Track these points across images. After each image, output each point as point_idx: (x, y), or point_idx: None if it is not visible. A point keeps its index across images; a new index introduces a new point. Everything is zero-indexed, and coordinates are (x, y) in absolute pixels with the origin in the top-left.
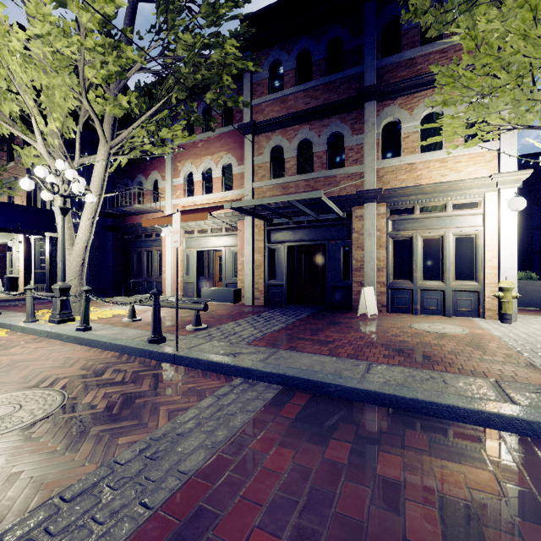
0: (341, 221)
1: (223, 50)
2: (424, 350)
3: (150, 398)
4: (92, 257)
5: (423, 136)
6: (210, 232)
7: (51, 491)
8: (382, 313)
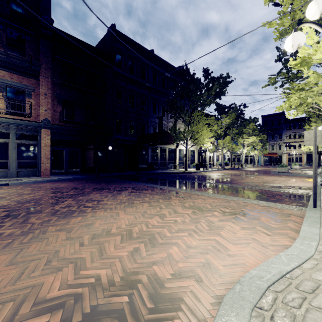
0: None
1: None
2: None
3: (288, 189)
4: None
5: None
6: None
7: (260, 187)
8: None
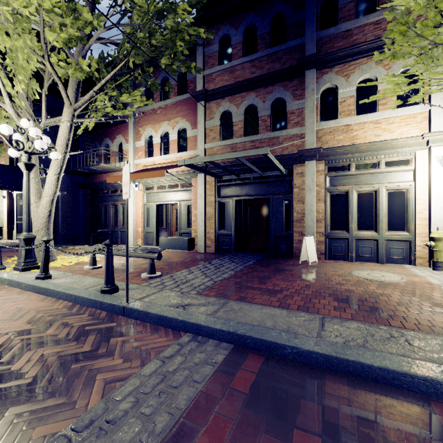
0: (284, 177)
1: (176, 15)
2: (372, 300)
3: (88, 362)
4: (65, 210)
5: (358, 100)
6: (168, 188)
7: None
8: (321, 260)
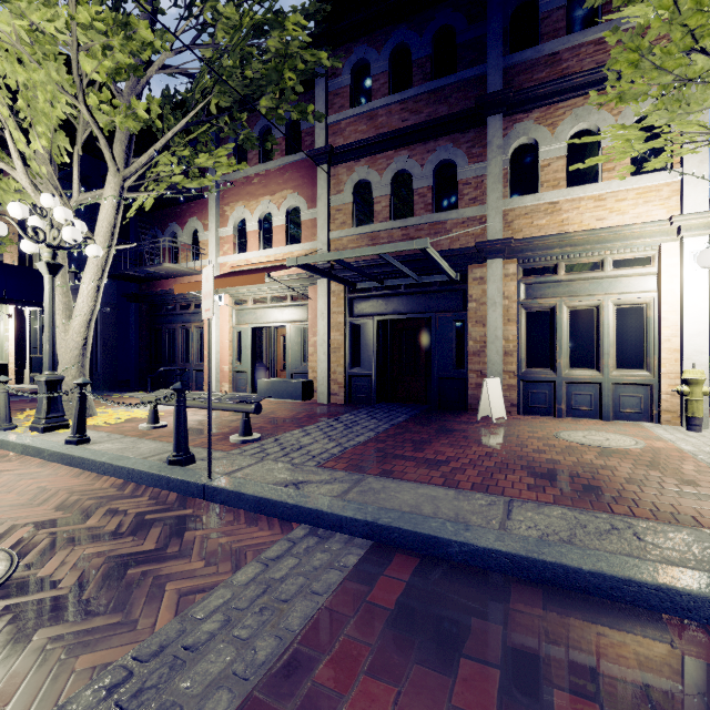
0: (453, 285)
1: (284, 32)
2: (587, 476)
3: (152, 566)
4: (108, 336)
5: (571, 164)
6: (270, 302)
7: None
8: (511, 415)
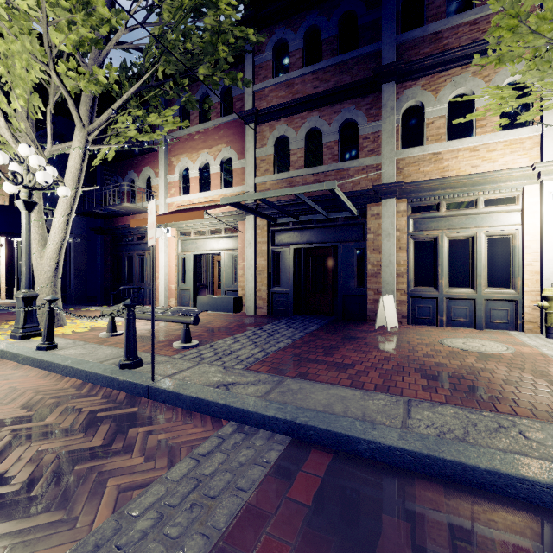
0: (355, 220)
1: (218, 11)
2: (471, 377)
3: (98, 462)
4: (79, 261)
5: (450, 122)
6: (208, 234)
7: None
8: (402, 325)
